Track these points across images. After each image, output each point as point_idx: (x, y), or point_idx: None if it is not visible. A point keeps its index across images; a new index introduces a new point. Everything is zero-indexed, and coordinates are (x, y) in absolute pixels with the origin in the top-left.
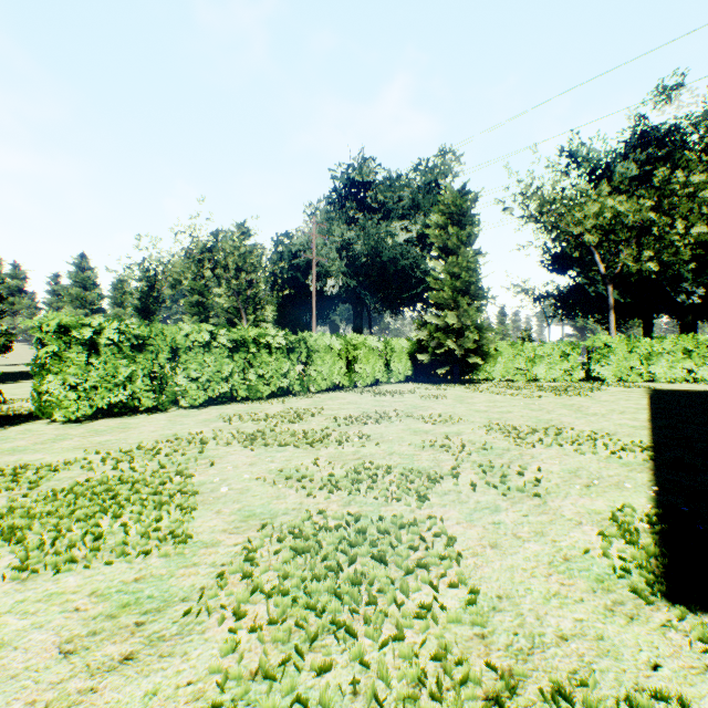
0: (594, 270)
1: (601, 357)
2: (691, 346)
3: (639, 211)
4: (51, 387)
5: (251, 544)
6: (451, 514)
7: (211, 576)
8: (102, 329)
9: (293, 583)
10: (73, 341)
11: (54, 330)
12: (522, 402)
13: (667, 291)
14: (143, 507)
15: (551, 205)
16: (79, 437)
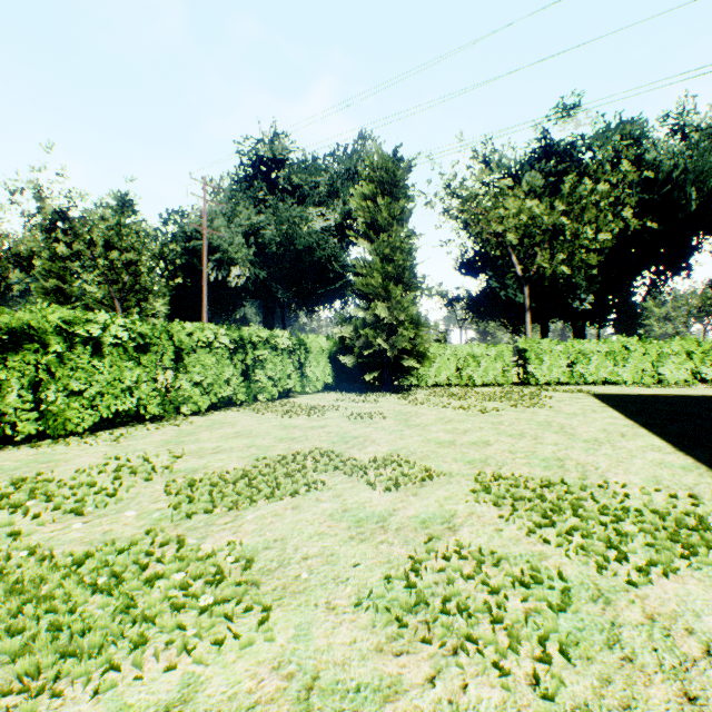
0: (504, 275)
1: (534, 359)
2: (613, 348)
3: (550, 217)
4: None
5: None
6: None
7: None
8: None
9: None
10: None
11: None
12: (485, 420)
13: (564, 297)
14: None
15: (474, 200)
16: None
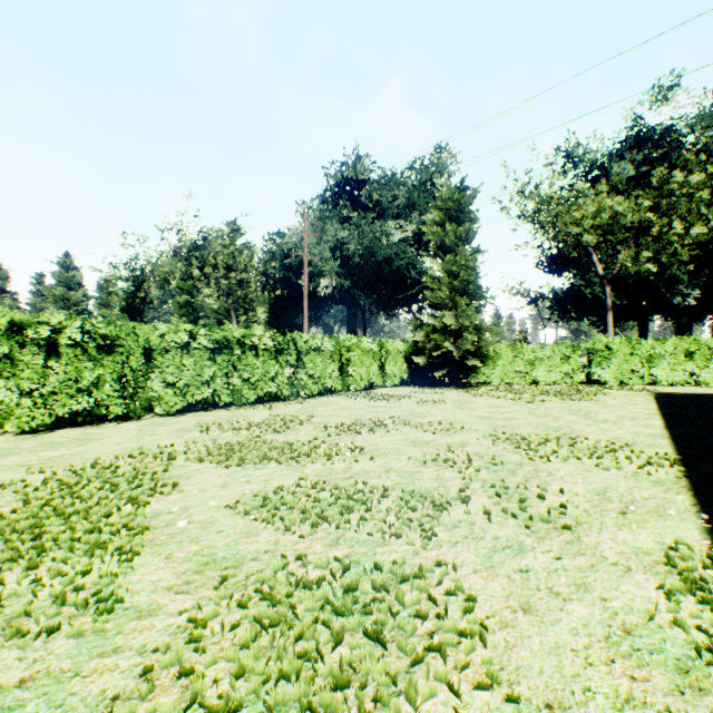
0: (590, 272)
1: (602, 360)
2: (693, 348)
3: (637, 212)
4: (1, 394)
5: (202, 612)
6: (466, 558)
7: (134, 674)
8: (63, 327)
9: (250, 687)
10: (28, 341)
11: (6, 328)
12: (526, 407)
13: (663, 293)
14: (71, 551)
15: (549, 204)
16: (28, 451)
